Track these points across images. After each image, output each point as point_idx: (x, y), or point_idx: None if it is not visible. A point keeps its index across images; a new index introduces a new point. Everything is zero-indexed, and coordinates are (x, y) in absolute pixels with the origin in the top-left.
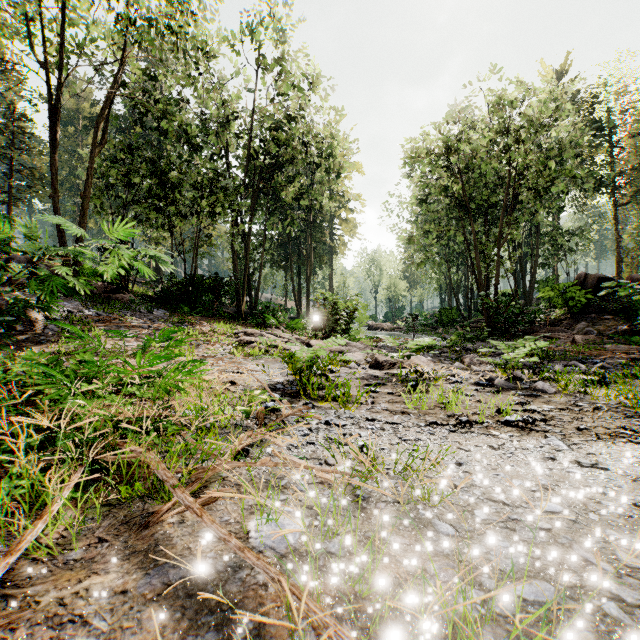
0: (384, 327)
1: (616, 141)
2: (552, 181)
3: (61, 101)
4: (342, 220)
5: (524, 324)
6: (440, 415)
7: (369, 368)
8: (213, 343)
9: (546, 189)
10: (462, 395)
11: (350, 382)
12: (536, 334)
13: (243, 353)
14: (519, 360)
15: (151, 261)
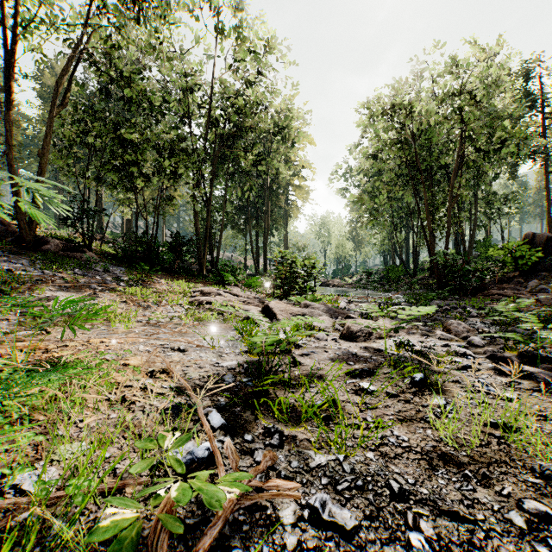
0: (335, 283)
1: (547, 113)
2: (501, 144)
3: (13, 54)
4: (296, 187)
5: (475, 282)
6: (520, 470)
7: (340, 339)
8: (164, 304)
9: (494, 152)
10: (501, 399)
11: (325, 367)
12: (489, 292)
13: (194, 317)
14: (543, 335)
15: (124, 224)
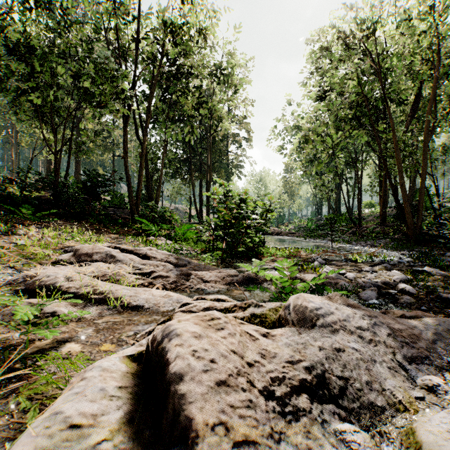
0: (278, 232)
1: None
2: None
3: None
4: (237, 142)
5: None
6: None
7: None
8: None
9: None
10: None
11: None
12: None
13: None
14: None
15: None
